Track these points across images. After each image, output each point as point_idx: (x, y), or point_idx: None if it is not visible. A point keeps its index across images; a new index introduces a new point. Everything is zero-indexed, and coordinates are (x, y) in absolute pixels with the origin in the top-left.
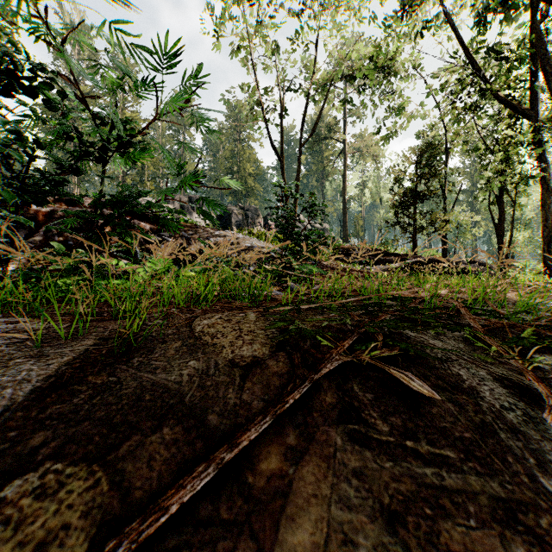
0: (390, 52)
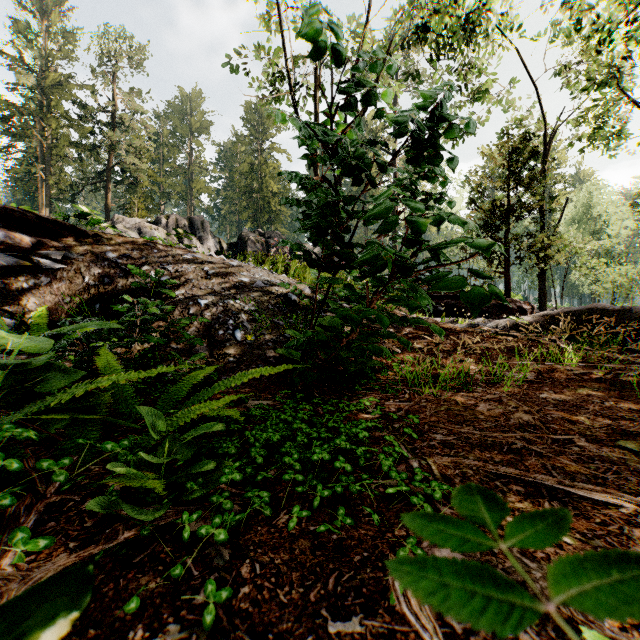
0: None
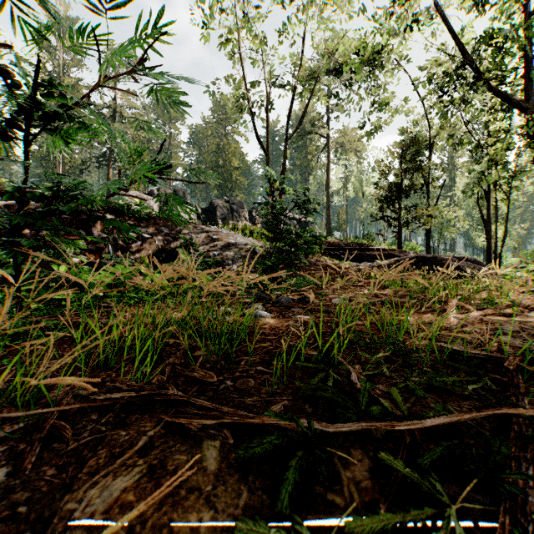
0: (376, 44)
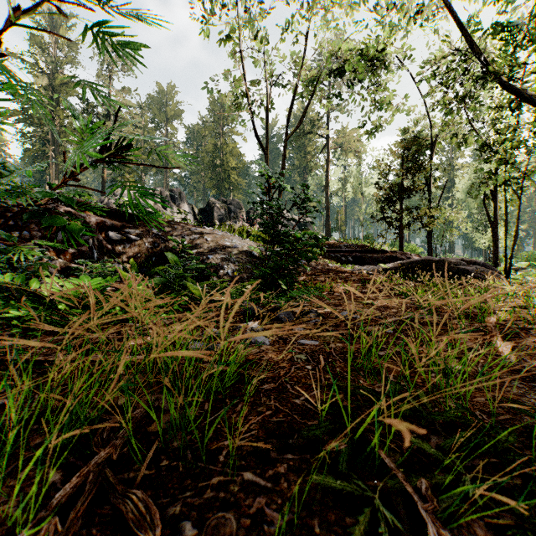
0: (378, 39)
